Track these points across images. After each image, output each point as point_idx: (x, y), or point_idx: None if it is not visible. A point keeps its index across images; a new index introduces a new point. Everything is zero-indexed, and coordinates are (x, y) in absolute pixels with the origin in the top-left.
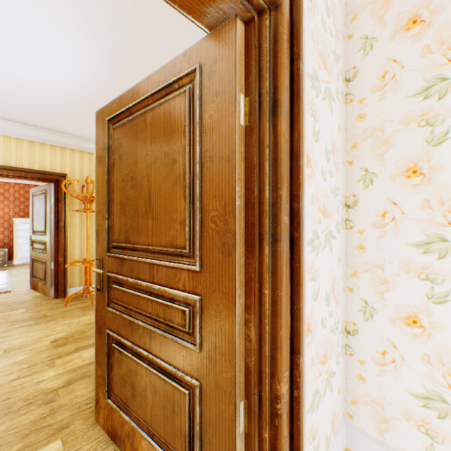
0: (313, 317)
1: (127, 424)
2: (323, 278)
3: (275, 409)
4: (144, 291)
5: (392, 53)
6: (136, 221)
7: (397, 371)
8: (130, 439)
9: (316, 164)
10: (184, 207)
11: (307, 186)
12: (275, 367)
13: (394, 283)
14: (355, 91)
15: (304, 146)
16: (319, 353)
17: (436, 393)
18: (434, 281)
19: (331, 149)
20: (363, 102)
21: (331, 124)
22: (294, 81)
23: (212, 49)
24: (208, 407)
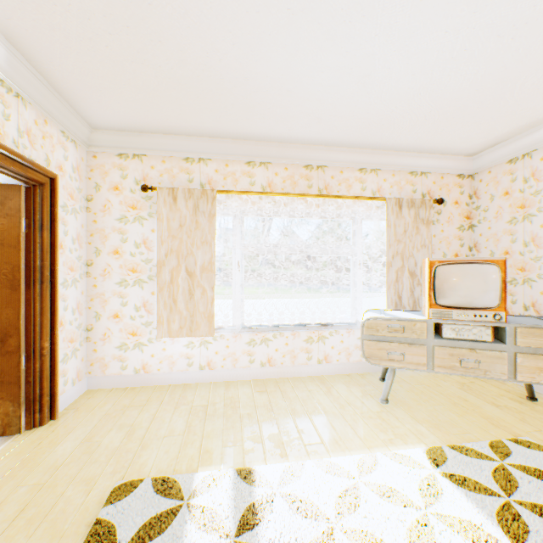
0: (65, 319)
1: None
2: (72, 301)
3: (44, 353)
4: None
5: (109, 197)
6: None
7: (111, 340)
8: None
9: (67, 247)
10: None
11: (61, 258)
12: (43, 335)
13: (110, 301)
14: (93, 208)
15: (59, 243)
16: (69, 337)
17: (125, 343)
18: (124, 298)
19: (77, 237)
20: (97, 215)
21: (77, 225)
22: (53, 215)
23: (5, 192)
24: (1, 366)
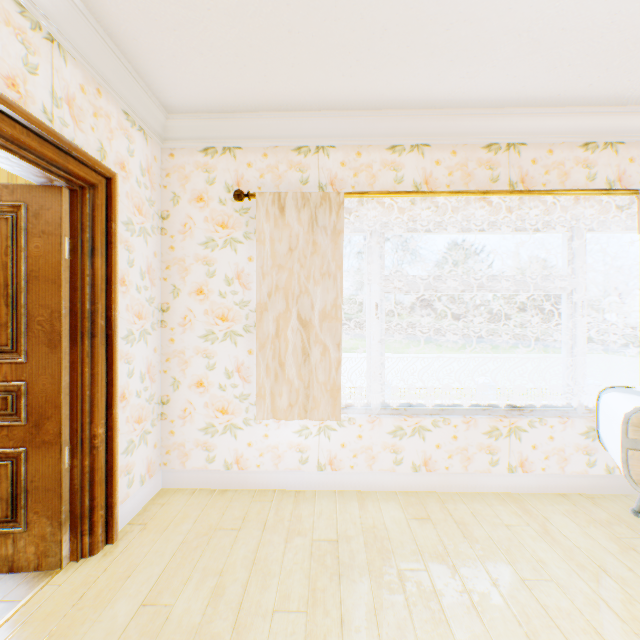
0: (130, 389)
1: None
2: (139, 363)
3: (95, 443)
4: None
5: (190, 212)
6: None
7: (193, 418)
8: None
9: (132, 283)
10: (7, 312)
11: (123, 299)
12: (94, 417)
13: (192, 362)
14: (169, 229)
15: (118, 276)
16: (135, 415)
17: (211, 423)
18: (210, 358)
19: (147, 270)
20: (174, 238)
21: (147, 252)
22: (110, 234)
23: (40, 198)
24: (35, 463)
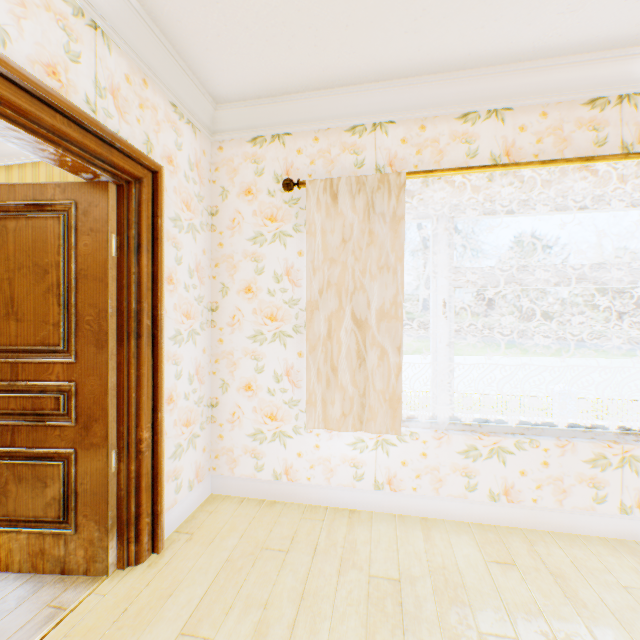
0: (177, 391)
1: None
2: (187, 364)
3: (141, 448)
4: (4, 391)
5: (239, 207)
6: None
7: (241, 423)
8: None
9: (179, 281)
10: (59, 312)
11: (171, 298)
12: (140, 420)
13: (240, 364)
14: (218, 225)
15: (164, 274)
16: (183, 418)
17: (259, 429)
18: (259, 360)
19: (196, 268)
20: (223, 234)
21: (196, 249)
22: (156, 230)
23: (88, 195)
24: (84, 465)
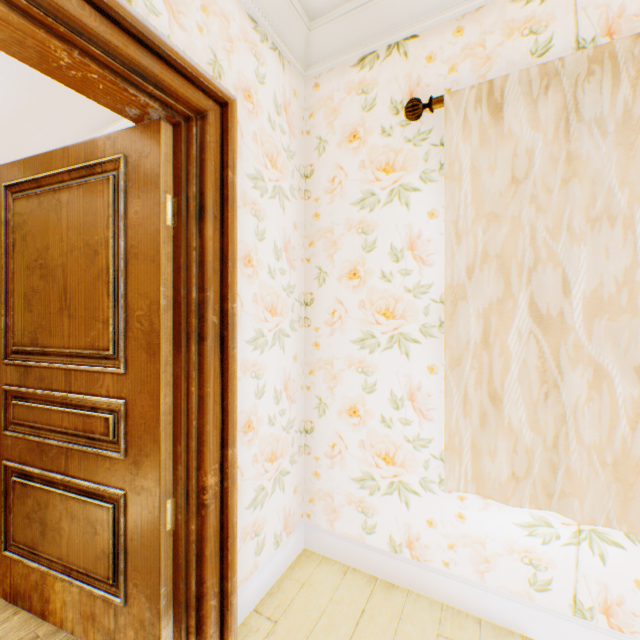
0: (257, 415)
1: (36, 573)
2: (272, 377)
3: (203, 500)
4: (60, 403)
5: (340, 160)
6: (48, 319)
7: (343, 460)
8: (40, 589)
9: (261, 263)
10: (108, 305)
11: (248, 285)
12: (202, 460)
13: (341, 378)
14: (312, 189)
15: (236, 250)
16: (266, 451)
17: (369, 473)
18: (367, 373)
19: (284, 246)
20: (319, 202)
21: (284, 222)
22: (225, 187)
23: (138, 143)
24: (134, 514)
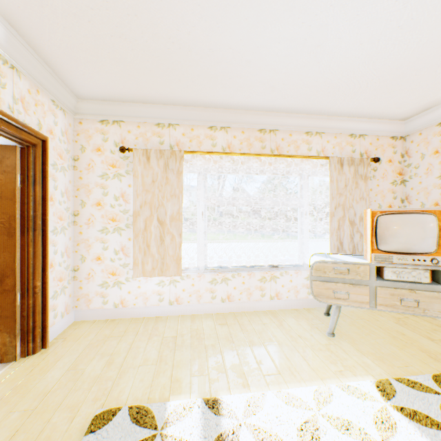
0: (55, 261)
1: None
2: (61, 246)
3: (36, 291)
4: None
5: (93, 157)
6: None
7: (94, 279)
8: None
9: (56, 199)
10: None
11: (52, 209)
12: (36, 276)
13: (93, 246)
14: (79, 166)
15: (49, 196)
16: (58, 276)
17: (106, 281)
18: (105, 243)
19: (66, 191)
20: (82, 172)
21: (66, 181)
22: (44, 172)
23: (2, 152)
24: None
